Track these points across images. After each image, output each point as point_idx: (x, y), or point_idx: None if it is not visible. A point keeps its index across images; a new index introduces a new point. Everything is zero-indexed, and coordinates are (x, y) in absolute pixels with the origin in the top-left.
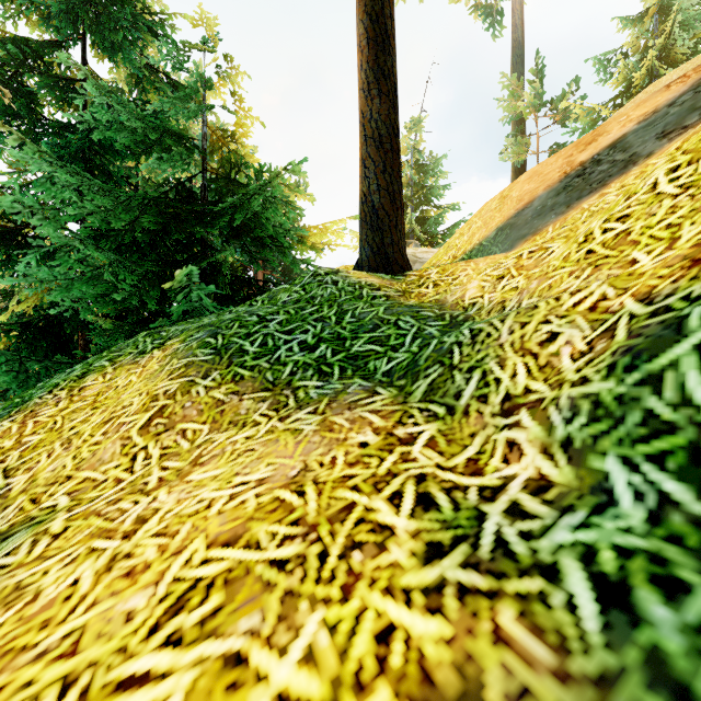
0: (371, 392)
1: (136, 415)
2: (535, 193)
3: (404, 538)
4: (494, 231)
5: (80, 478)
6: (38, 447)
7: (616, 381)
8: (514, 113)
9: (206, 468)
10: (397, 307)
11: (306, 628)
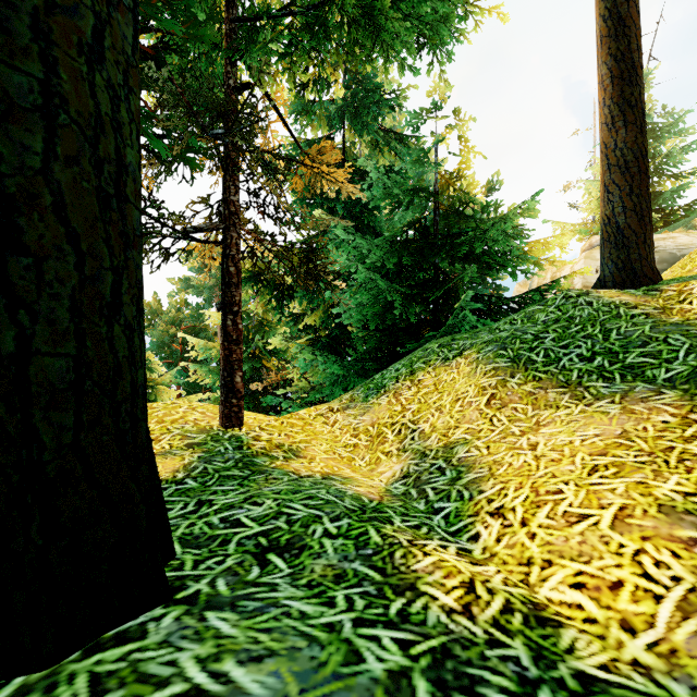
0: (657, 392)
1: (477, 398)
2: None
3: None
4: None
5: (465, 427)
6: (421, 411)
7: None
8: None
9: (549, 427)
10: (662, 326)
11: (671, 478)
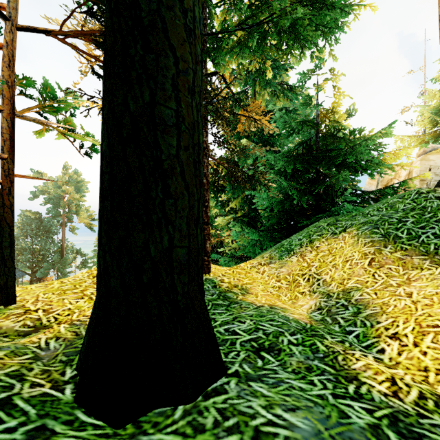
0: None
1: (361, 260)
2: None
3: None
4: None
5: (355, 279)
6: (321, 267)
7: None
8: None
9: (417, 282)
10: None
11: None
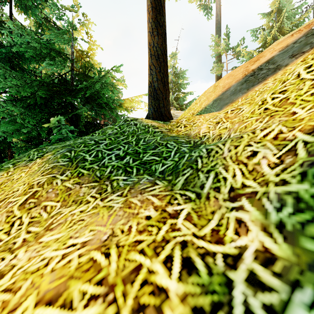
0: (153, 183)
1: (18, 197)
2: (231, 84)
3: (175, 302)
4: (212, 101)
5: None
6: None
7: (309, 184)
8: (217, 52)
9: (53, 232)
10: (166, 137)
11: None
